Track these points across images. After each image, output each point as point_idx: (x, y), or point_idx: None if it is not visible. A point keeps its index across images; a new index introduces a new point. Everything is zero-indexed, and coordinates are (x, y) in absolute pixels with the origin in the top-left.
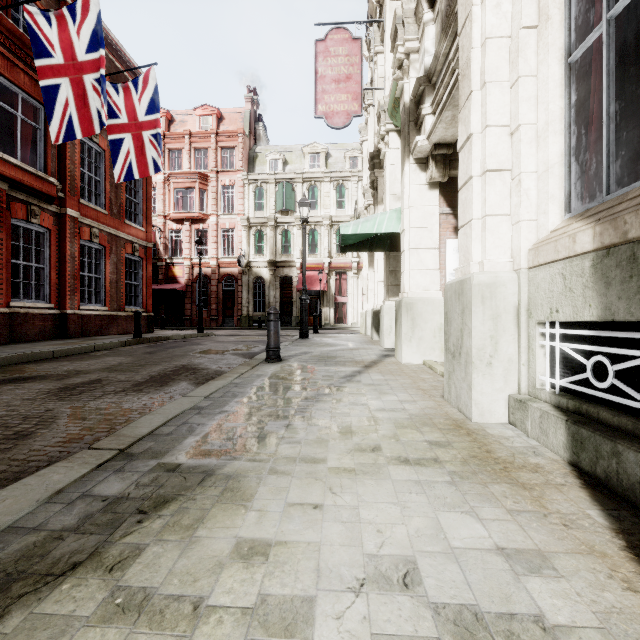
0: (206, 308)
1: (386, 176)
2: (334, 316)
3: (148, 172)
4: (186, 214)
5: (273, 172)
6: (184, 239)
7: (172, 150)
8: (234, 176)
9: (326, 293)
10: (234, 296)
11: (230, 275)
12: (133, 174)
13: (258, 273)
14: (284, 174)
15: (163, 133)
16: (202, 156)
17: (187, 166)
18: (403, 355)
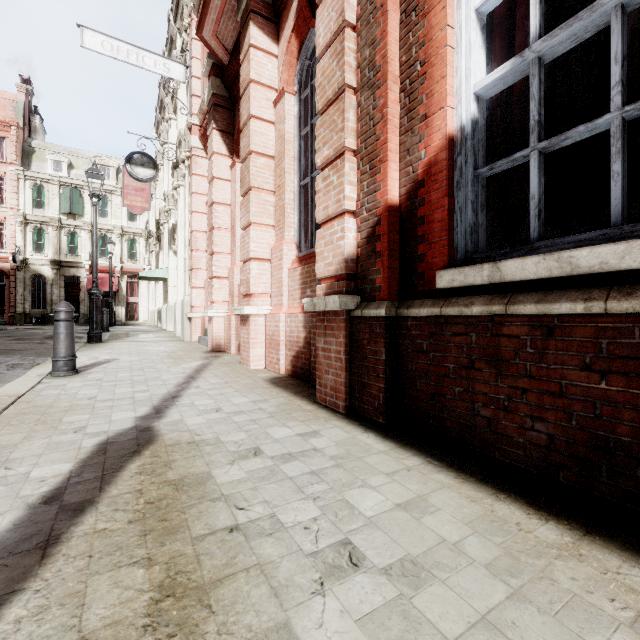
0: None
1: (164, 244)
2: (126, 314)
3: None
4: None
5: (57, 175)
6: None
7: None
8: (4, 167)
9: (118, 294)
10: (4, 292)
11: None
12: None
13: (38, 271)
14: (71, 179)
15: None
16: None
17: None
18: (168, 328)
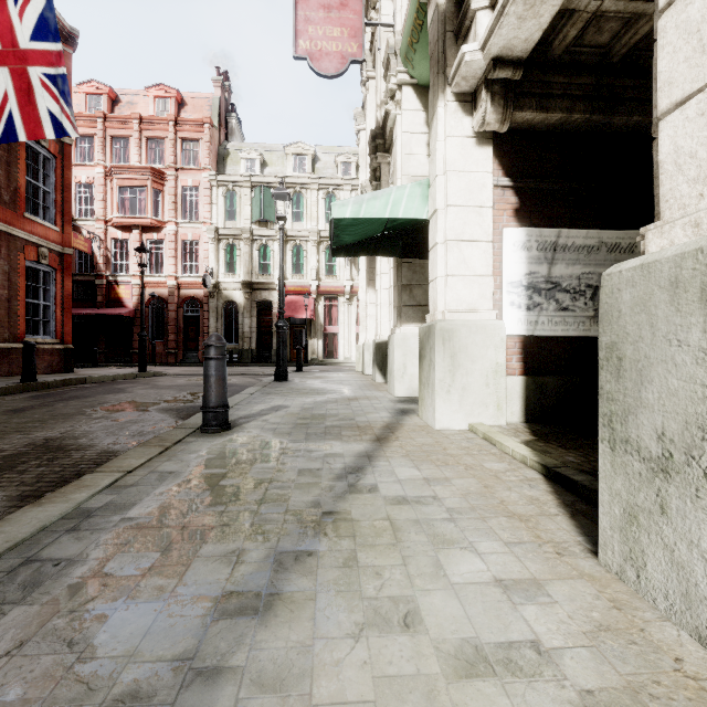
0: (162, 339)
1: (397, 149)
2: (323, 349)
3: (38, 130)
4: (134, 219)
5: (248, 173)
6: (132, 251)
7: (116, 137)
8: (199, 175)
9: (313, 322)
10: (199, 324)
11: (193, 298)
12: (13, 131)
13: (229, 296)
14: (262, 177)
15: (103, 114)
16: (157, 148)
17: (136, 159)
18: (437, 416)
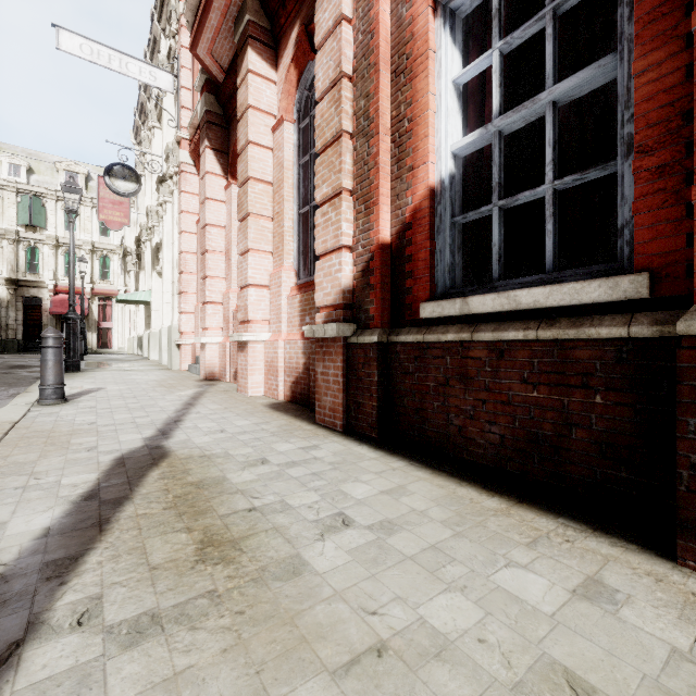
0: None
1: (146, 264)
2: (97, 341)
3: None
4: None
5: (14, 180)
6: None
7: None
8: None
9: (88, 318)
10: None
11: None
12: None
13: None
14: (30, 186)
15: None
16: None
17: None
18: (151, 356)
